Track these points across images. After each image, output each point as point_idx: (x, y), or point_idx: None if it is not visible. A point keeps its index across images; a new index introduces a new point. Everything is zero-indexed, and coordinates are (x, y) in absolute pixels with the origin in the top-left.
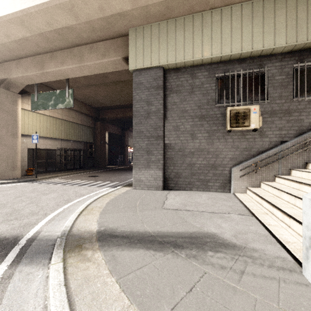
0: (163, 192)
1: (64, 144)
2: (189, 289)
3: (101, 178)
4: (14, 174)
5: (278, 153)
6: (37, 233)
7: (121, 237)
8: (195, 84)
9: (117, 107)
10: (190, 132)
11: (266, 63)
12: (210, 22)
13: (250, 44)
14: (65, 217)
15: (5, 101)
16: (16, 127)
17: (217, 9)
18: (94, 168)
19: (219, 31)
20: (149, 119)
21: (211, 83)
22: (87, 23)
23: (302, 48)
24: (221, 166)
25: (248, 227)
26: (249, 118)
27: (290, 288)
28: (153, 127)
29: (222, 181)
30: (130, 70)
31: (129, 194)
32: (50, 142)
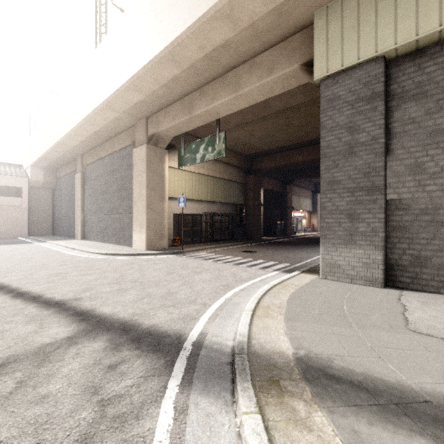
0: (387, 292)
1: (210, 207)
2: None
3: (260, 255)
4: (161, 244)
5: None
6: (202, 334)
7: (350, 385)
8: None
9: (278, 150)
10: None
11: None
12: None
13: None
14: (231, 315)
15: (154, 159)
16: (163, 188)
17: None
18: (245, 239)
19: None
20: (353, 158)
21: None
22: (249, 27)
23: None
24: None
25: None
26: None
27: None
28: (362, 170)
29: None
30: (316, 81)
31: (319, 287)
32: (195, 205)
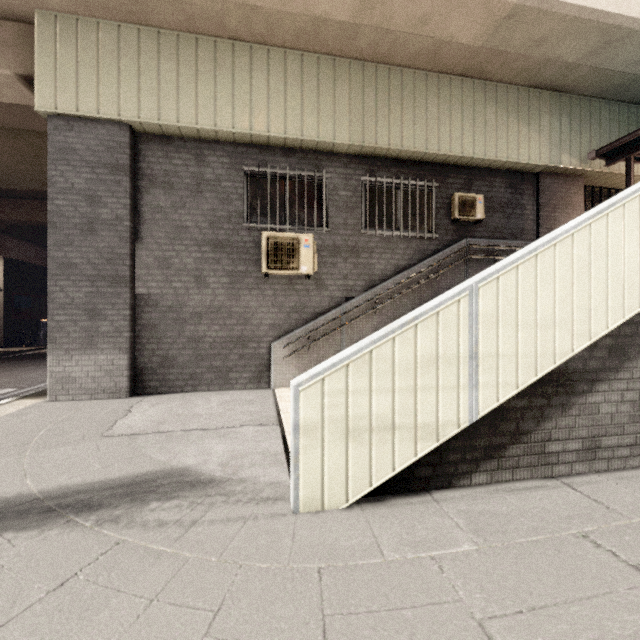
0: (128, 401)
1: None
2: (59, 585)
3: None
4: None
5: (339, 317)
6: None
7: None
8: (205, 177)
9: (33, 195)
10: (195, 273)
11: (325, 165)
12: (231, 63)
13: (299, 126)
14: None
15: None
16: None
17: (245, 44)
18: None
19: (248, 87)
20: (94, 237)
21: (236, 182)
22: None
23: (373, 154)
24: (255, 340)
25: (259, 444)
26: (297, 255)
27: (257, 526)
28: (104, 255)
29: (256, 369)
30: (40, 112)
31: (30, 414)
32: None
